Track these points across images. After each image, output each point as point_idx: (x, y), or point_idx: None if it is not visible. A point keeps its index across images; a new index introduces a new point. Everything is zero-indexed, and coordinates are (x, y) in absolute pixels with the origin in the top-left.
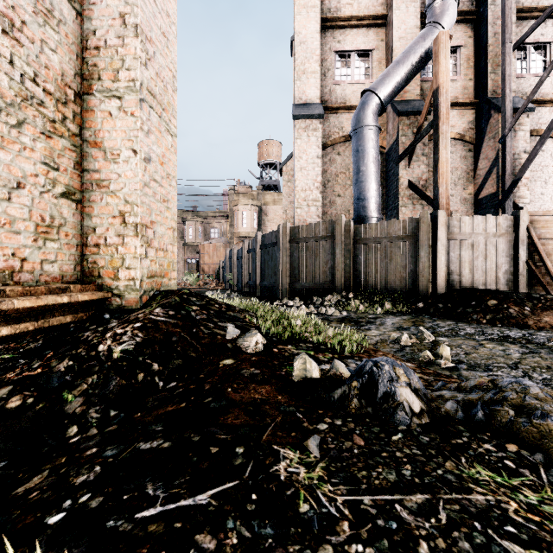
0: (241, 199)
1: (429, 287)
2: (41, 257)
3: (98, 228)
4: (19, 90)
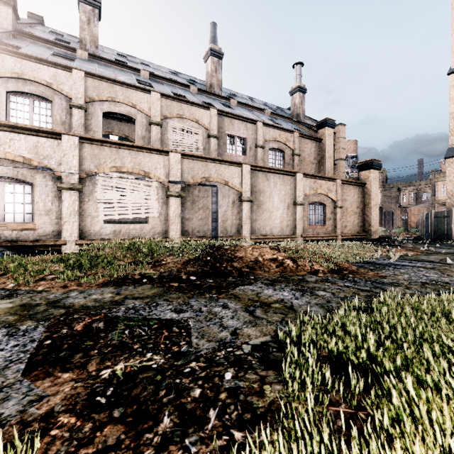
0: (440, 177)
1: None
2: (360, 230)
3: (366, 225)
4: (359, 212)
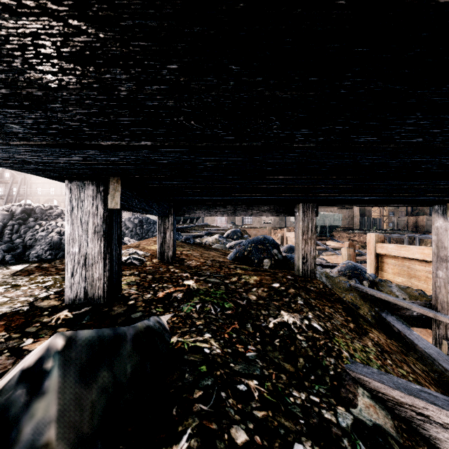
0: None
1: (395, 228)
2: (350, 225)
3: (353, 224)
4: (349, 219)
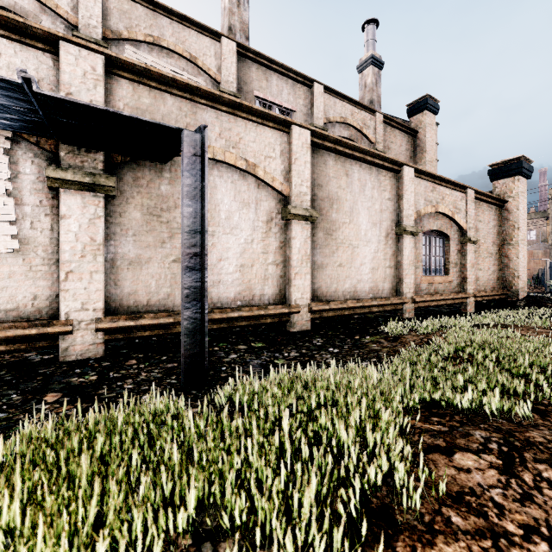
0: None
1: None
2: (497, 284)
3: (506, 276)
4: (495, 253)
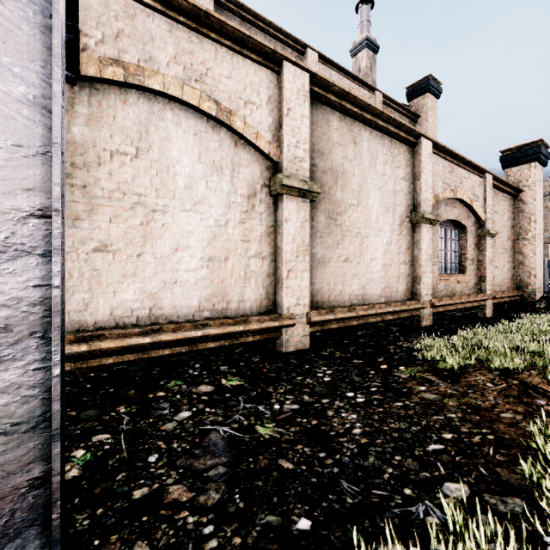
0: None
1: None
2: (511, 284)
3: (521, 275)
4: (509, 249)
